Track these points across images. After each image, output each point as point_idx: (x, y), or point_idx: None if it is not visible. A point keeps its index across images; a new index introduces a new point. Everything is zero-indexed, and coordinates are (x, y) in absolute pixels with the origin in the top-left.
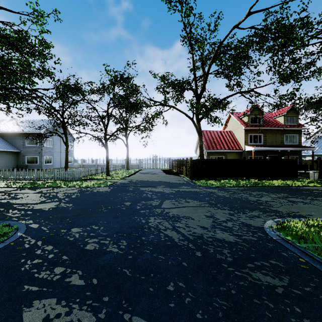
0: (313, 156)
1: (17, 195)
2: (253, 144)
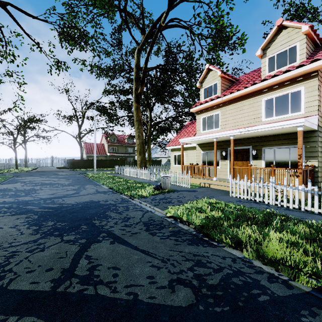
0: None
1: None
2: (112, 152)
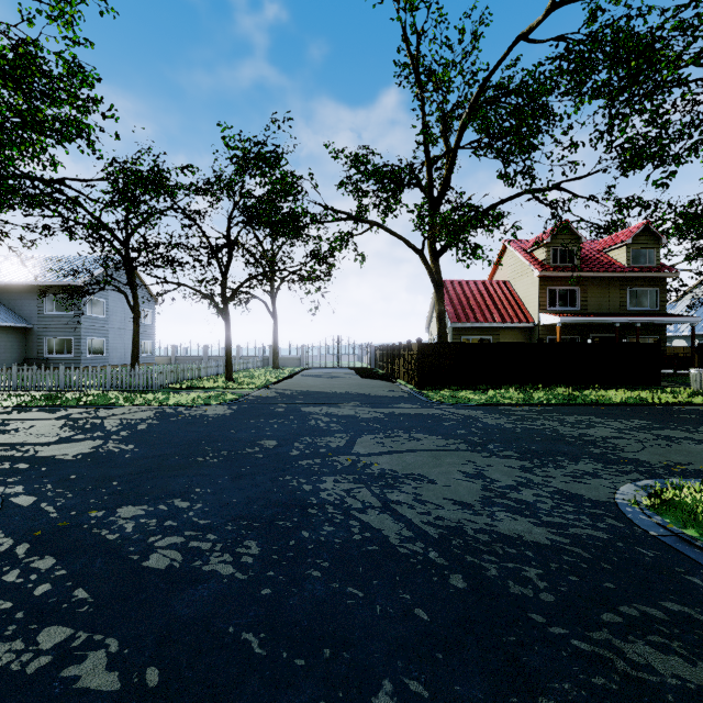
0: (693, 336)
1: (8, 424)
2: (557, 310)
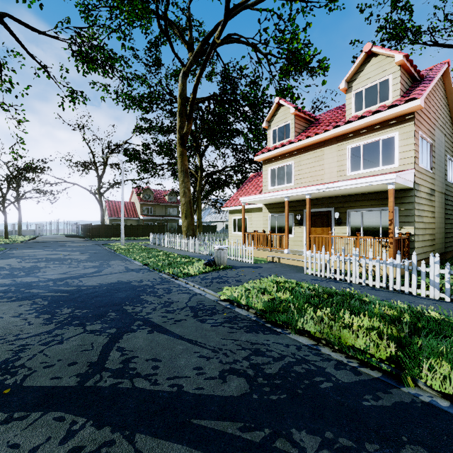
0: None
1: None
2: (146, 214)
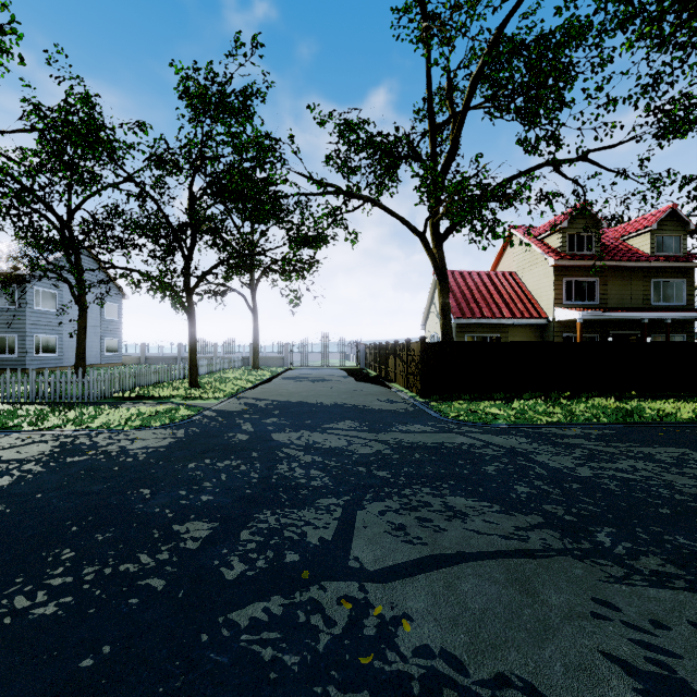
0: None
1: None
2: (574, 305)
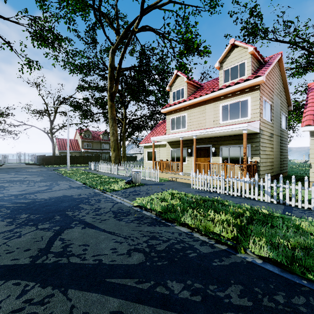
0: None
1: None
2: (86, 148)
